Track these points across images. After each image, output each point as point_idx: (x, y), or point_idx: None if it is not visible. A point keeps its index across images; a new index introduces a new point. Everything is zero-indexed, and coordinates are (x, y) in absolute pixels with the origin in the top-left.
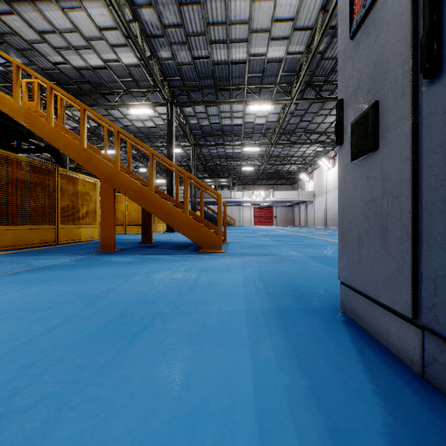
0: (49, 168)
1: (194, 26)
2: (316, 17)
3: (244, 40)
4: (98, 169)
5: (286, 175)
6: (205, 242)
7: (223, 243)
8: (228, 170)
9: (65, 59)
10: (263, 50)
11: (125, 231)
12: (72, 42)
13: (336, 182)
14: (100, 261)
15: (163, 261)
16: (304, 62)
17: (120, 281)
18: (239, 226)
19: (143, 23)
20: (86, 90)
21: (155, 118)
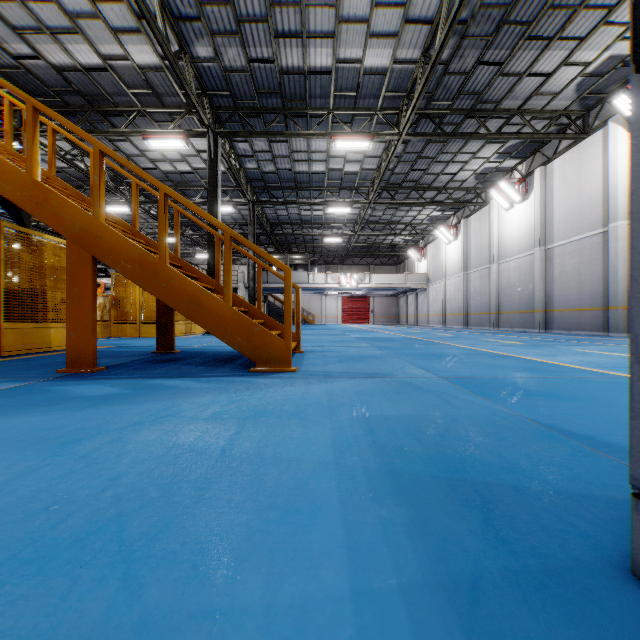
0: None
1: (250, 5)
2: (439, 3)
3: (328, 34)
4: (62, 220)
5: (387, 251)
6: (261, 354)
7: (295, 353)
8: (304, 242)
9: (36, 50)
10: (358, 54)
11: (139, 333)
12: (45, 20)
13: (460, 262)
14: (43, 396)
15: (174, 394)
16: (420, 75)
17: (40, 457)
18: (320, 324)
19: None
20: (76, 106)
21: (192, 158)
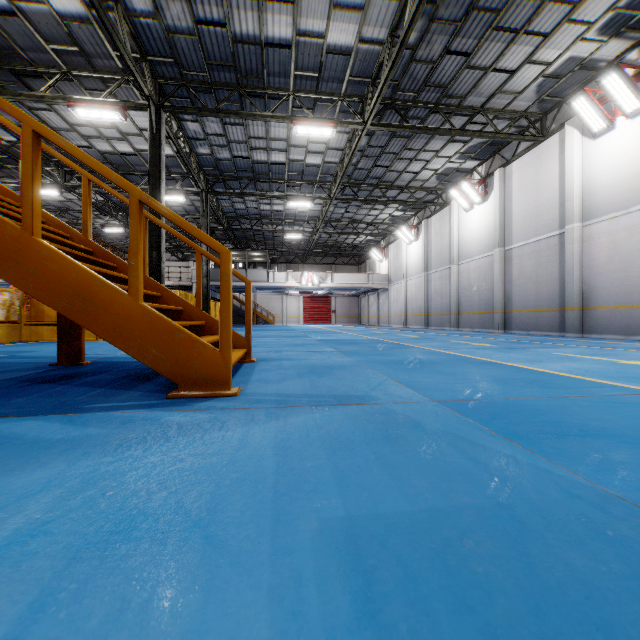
0: None
1: None
2: None
3: None
4: None
5: (349, 250)
6: (186, 371)
7: (244, 362)
8: (264, 239)
9: None
10: (321, 27)
11: None
12: None
13: (421, 262)
14: None
15: None
16: (387, 58)
17: None
18: (281, 324)
19: None
20: None
21: (133, 138)
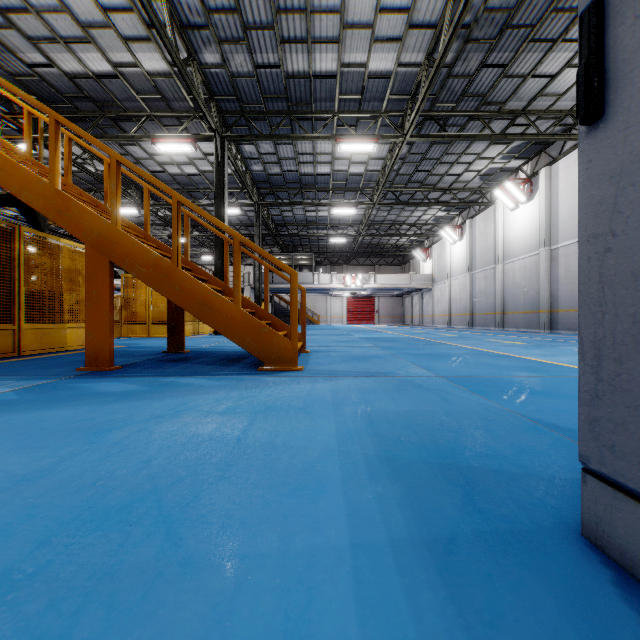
0: (6, 227)
1: (256, 12)
2: (443, 8)
3: (333, 39)
4: (82, 227)
5: (392, 251)
6: (269, 354)
7: (301, 353)
8: (309, 243)
9: (50, 59)
10: (363, 58)
11: (149, 333)
12: (58, 30)
13: (465, 262)
14: (69, 392)
15: (189, 391)
16: (424, 79)
17: (78, 444)
18: (325, 324)
19: (175, 3)
20: (87, 112)
21: (199, 161)
